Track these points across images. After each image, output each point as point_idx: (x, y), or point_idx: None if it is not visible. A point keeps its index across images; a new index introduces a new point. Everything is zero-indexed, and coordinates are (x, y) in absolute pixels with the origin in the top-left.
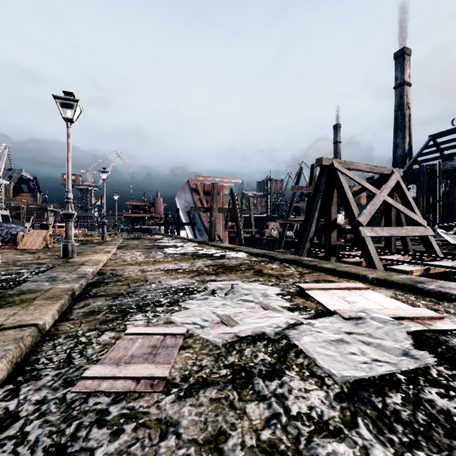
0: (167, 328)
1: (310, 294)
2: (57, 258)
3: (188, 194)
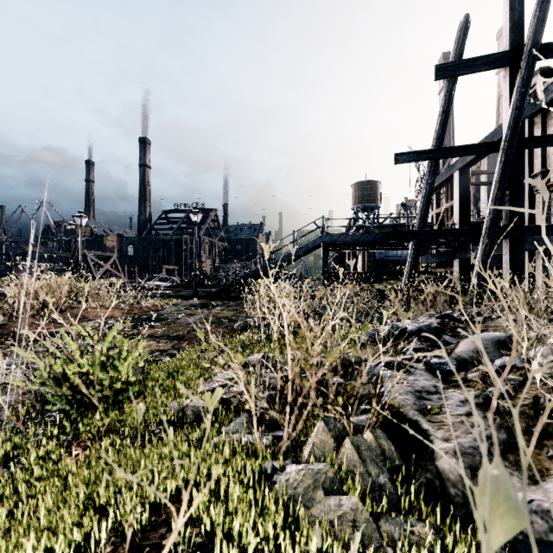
0: None
1: None
2: None
3: None
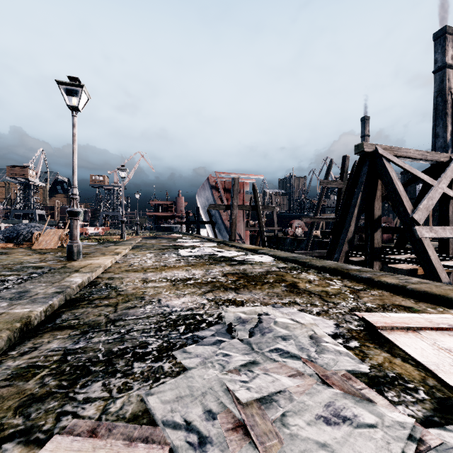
0: (126, 450)
1: (392, 340)
2: (62, 260)
3: (208, 191)
